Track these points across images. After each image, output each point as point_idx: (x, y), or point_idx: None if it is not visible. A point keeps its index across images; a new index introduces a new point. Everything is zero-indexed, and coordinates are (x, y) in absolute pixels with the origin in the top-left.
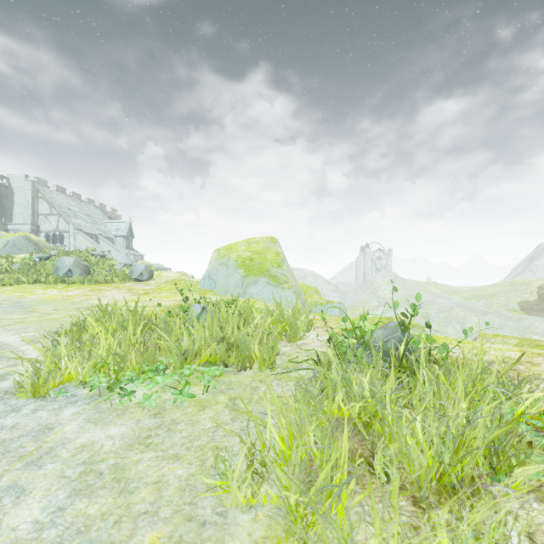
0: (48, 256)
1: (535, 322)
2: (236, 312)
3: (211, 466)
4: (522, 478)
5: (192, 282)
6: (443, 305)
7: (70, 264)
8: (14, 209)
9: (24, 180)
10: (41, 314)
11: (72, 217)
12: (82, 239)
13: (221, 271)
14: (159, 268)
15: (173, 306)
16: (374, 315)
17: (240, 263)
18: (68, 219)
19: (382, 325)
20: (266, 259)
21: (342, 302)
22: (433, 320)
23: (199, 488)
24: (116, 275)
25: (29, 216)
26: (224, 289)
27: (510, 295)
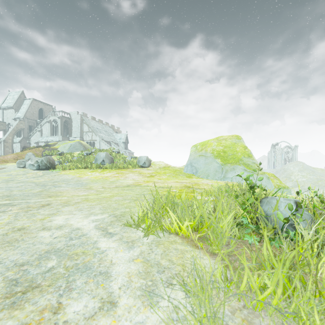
0: (90, 152)
1: None
2: None
3: None
4: None
5: (176, 168)
6: None
7: (103, 157)
8: (72, 130)
9: (76, 114)
10: (96, 191)
11: (98, 132)
12: (103, 144)
13: (200, 161)
14: None
15: (184, 187)
16: None
17: (216, 155)
18: (96, 134)
19: None
20: (236, 151)
21: None
22: None
23: None
24: (129, 164)
25: (79, 133)
26: (205, 174)
27: None
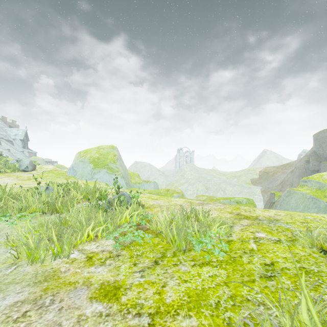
0: None
1: (256, 189)
2: (62, 189)
3: (4, 238)
4: (100, 231)
5: (62, 172)
6: (216, 181)
7: None
8: None
9: None
10: None
11: None
12: None
13: (80, 165)
14: (48, 161)
15: None
16: (182, 188)
17: (92, 161)
18: None
19: (163, 193)
20: (107, 158)
21: (165, 181)
22: (211, 189)
23: (2, 247)
24: (9, 168)
25: None
26: (81, 176)
27: (247, 175)
